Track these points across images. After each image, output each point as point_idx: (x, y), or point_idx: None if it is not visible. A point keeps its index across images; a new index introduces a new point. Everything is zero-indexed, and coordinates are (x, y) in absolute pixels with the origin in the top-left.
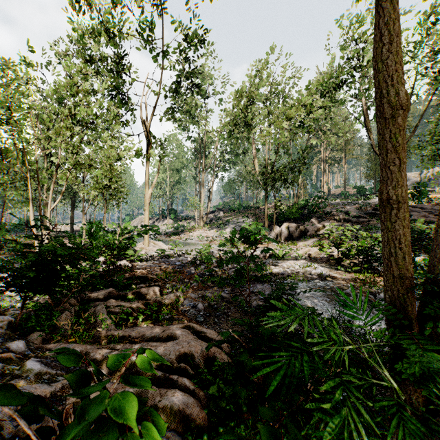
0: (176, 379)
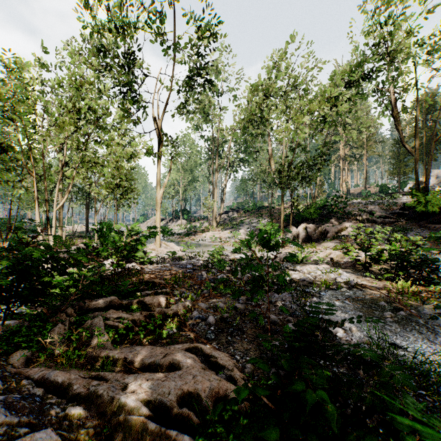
0: (174, 437)
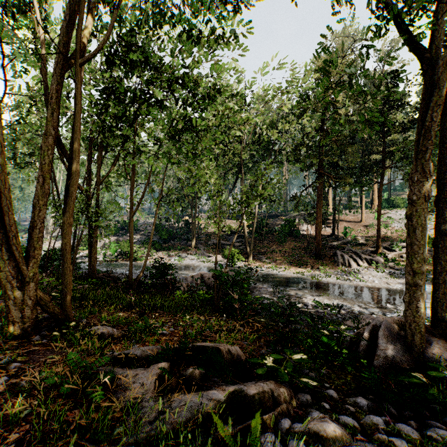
0: None
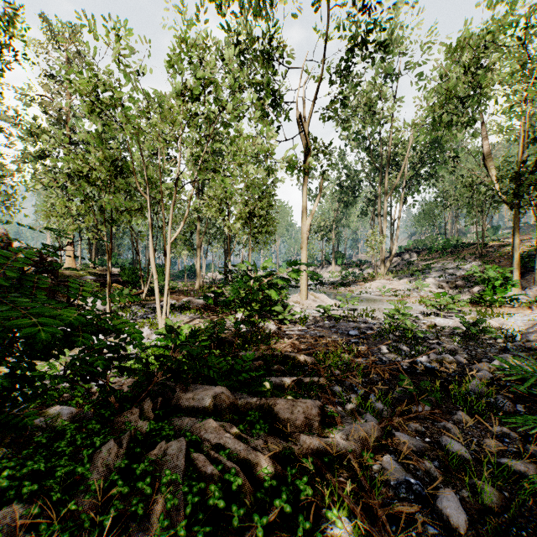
0: None
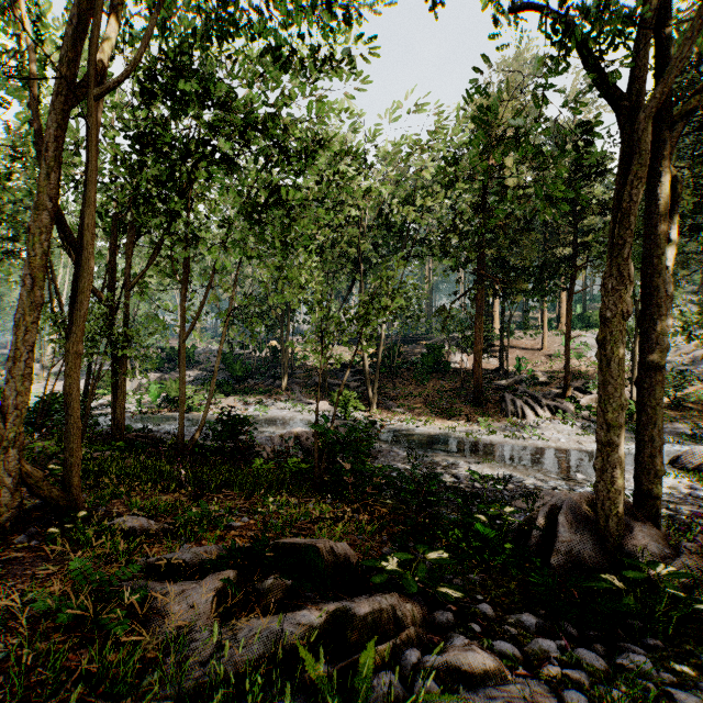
0: None
